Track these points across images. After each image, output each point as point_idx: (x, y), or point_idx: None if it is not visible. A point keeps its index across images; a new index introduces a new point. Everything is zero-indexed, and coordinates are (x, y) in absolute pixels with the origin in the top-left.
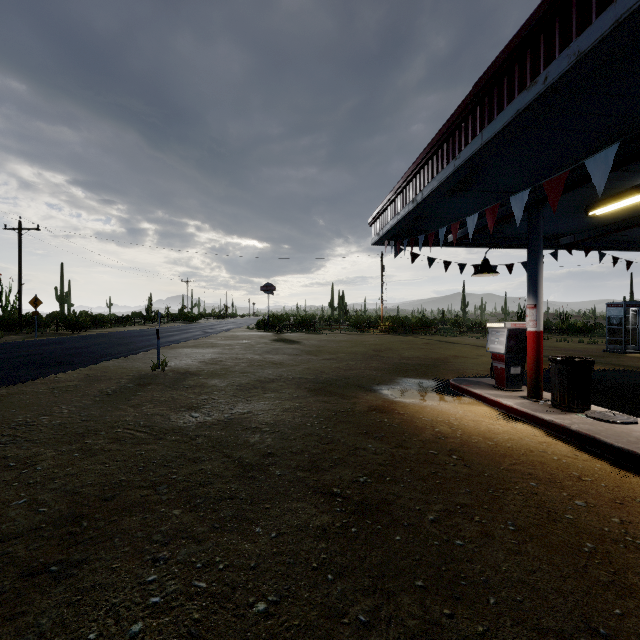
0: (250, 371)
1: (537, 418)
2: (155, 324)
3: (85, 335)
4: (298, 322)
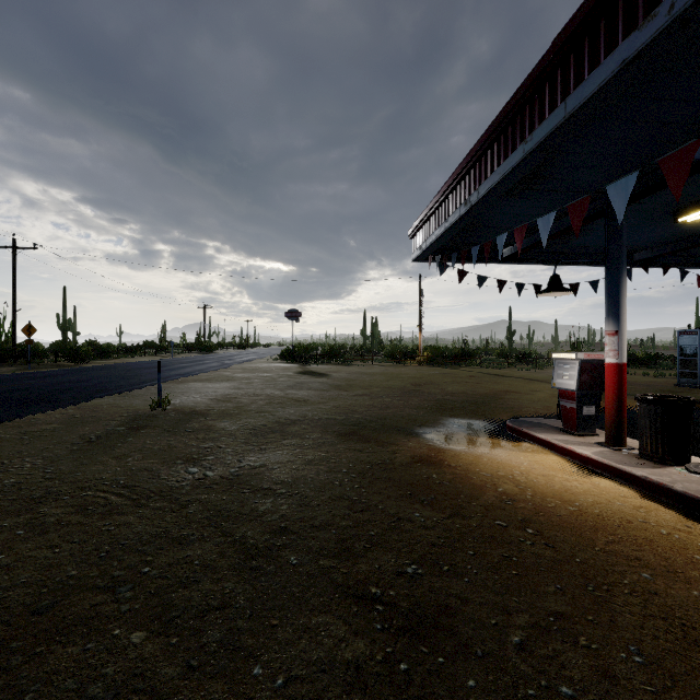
0: (268, 410)
1: (625, 473)
2: (168, 354)
3: (86, 367)
4: (326, 352)
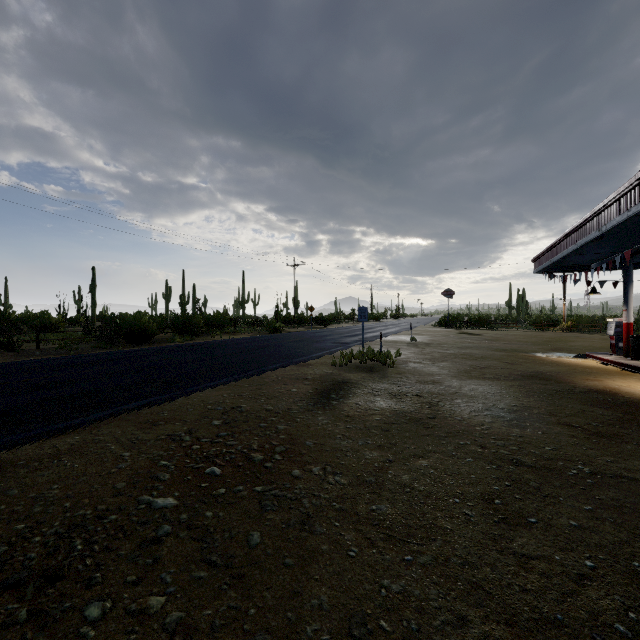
0: (458, 344)
1: (614, 362)
2: (355, 322)
3: (333, 328)
4: (475, 321)
